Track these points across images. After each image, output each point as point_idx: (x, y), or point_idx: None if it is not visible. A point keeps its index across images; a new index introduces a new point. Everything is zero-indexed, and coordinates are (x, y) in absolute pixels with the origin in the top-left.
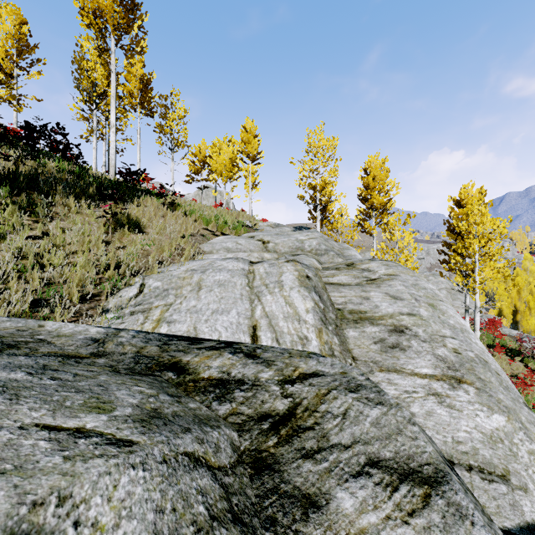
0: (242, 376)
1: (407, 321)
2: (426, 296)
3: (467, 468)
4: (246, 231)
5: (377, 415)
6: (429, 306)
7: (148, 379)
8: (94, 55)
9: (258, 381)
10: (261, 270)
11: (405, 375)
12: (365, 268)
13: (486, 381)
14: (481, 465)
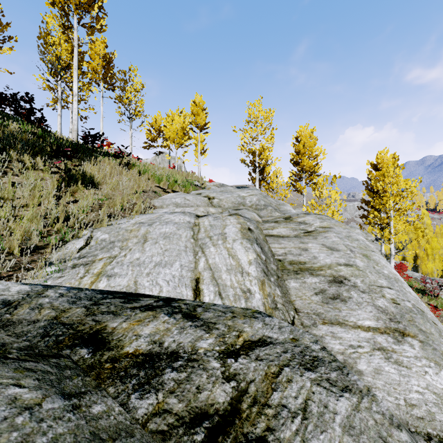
0: (177, 346)
1: (345, 271)
2: (360, 247)
3: (426, 438)
4: (194, 189)
5: (347, 410)
6: (363, 256)
7: (45, 365)
8: (59, 32)
9: (195, 354)
10: (206, 223)
11: (349, 328)
12: (302, 221)
13: (427, 333)
14: (441, 433)
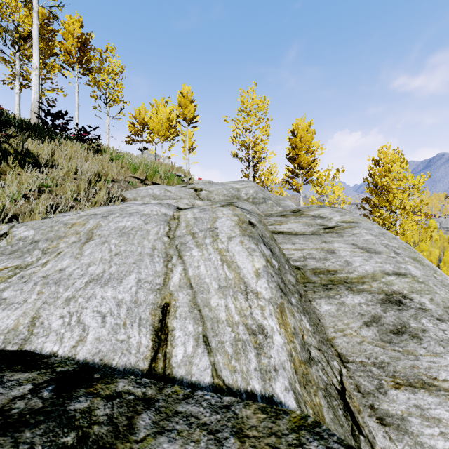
0: None
1: (399, 285)
2: (402, 247)
3: None
4: (179, 183)
5: None
6: (414, 261)
7: None
8: None
9: None
10: (188, 215)
11: (445, 396)
12: (316, 215)
13: None
14: None
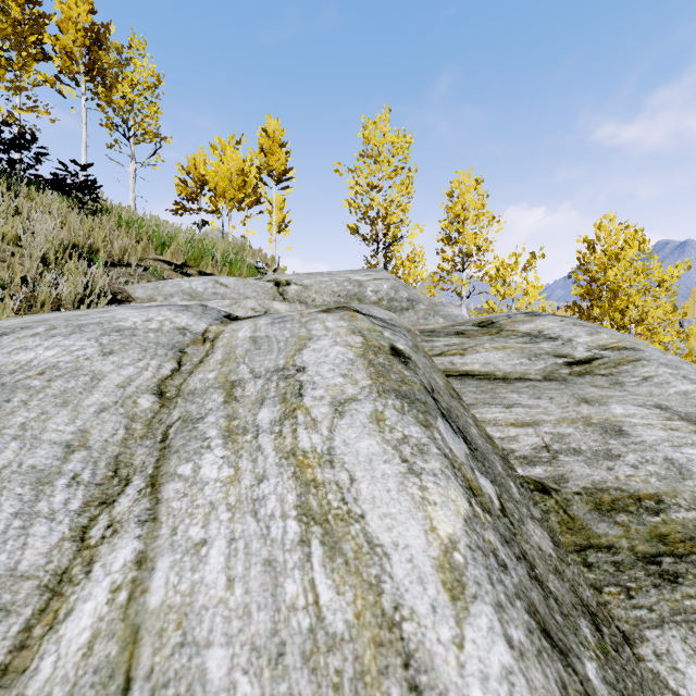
0: None
1: None
2: None
3: None
4: (252, 274)
5: None
6: None
7: None
8: None
9: None
10: (240, 332)
11: None
12: (534, 332)
13: None
14: None
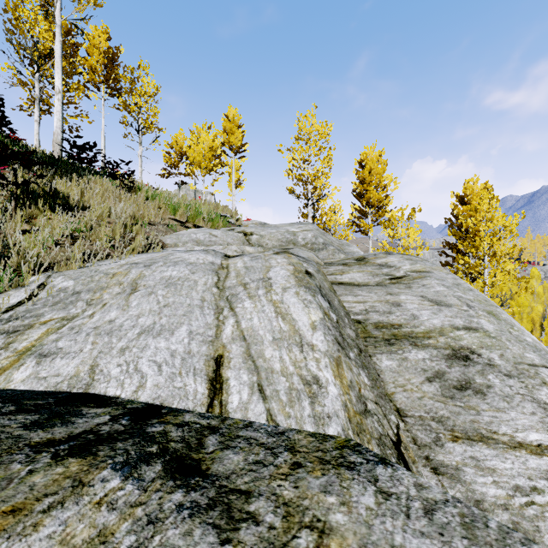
0: None
1: (468, 340)
2: (478, 300)
3: None
4: (225, 225)
5: None
6: (489, 315)
7: None
8: (36, 6)
9: None
10: (238, 264)
11: (503, 449)
12: (383, 263)
13: None
14: None
